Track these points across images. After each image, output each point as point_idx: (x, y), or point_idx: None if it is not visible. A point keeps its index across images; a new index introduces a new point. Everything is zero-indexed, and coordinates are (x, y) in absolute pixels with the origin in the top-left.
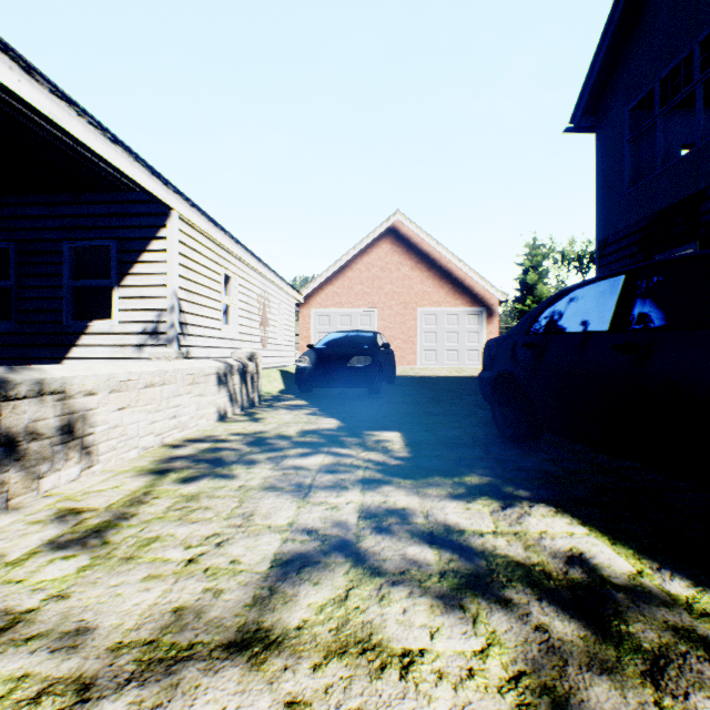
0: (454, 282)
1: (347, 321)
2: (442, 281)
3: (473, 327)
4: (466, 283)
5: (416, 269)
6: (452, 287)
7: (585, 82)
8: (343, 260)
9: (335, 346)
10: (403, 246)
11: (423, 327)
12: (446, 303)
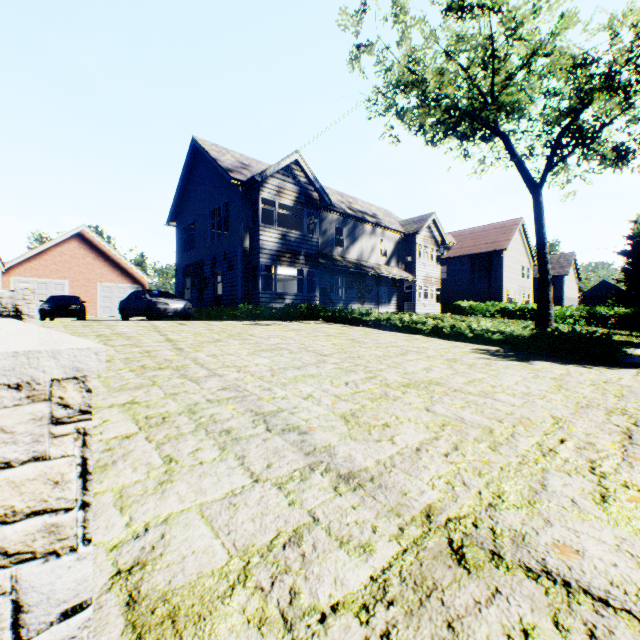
0: (123, 270)
1: (45, 287)
2: (115, 268)
3: None
4: (130, 271)
5: (98, 260)
6: (121, 273)
7: (170, 213)
8: (42, 248)
9: (59, 301)
10: (88, 245)
11: (102, 294)
12: (118, 281)
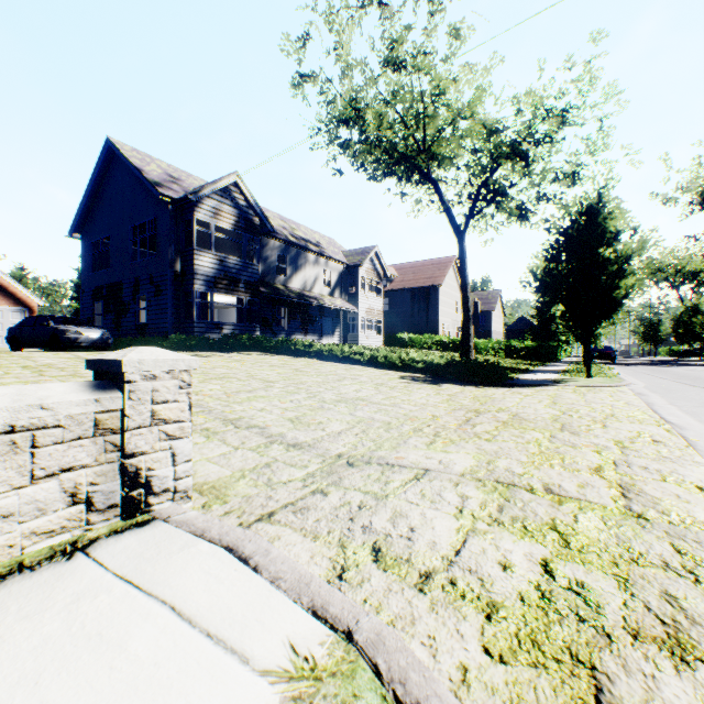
0: (0, 288)
1: None
2: None
3: (18, 321)
4: (12, 290)
5: None
6: None
7: (74, 223)
8: None
9: None
10: None
11: None
12: None
